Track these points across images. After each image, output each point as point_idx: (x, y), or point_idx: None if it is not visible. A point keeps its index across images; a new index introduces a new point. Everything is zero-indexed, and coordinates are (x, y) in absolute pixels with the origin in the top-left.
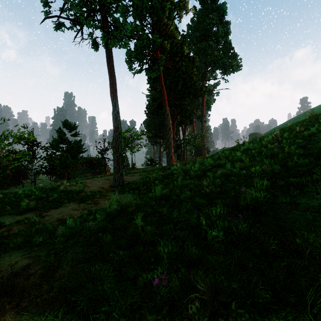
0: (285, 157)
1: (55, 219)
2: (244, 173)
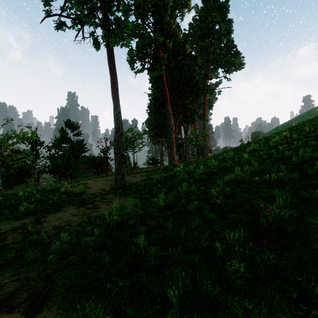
0: (299, 161)
1: (53, 227)
2: (256, 180)
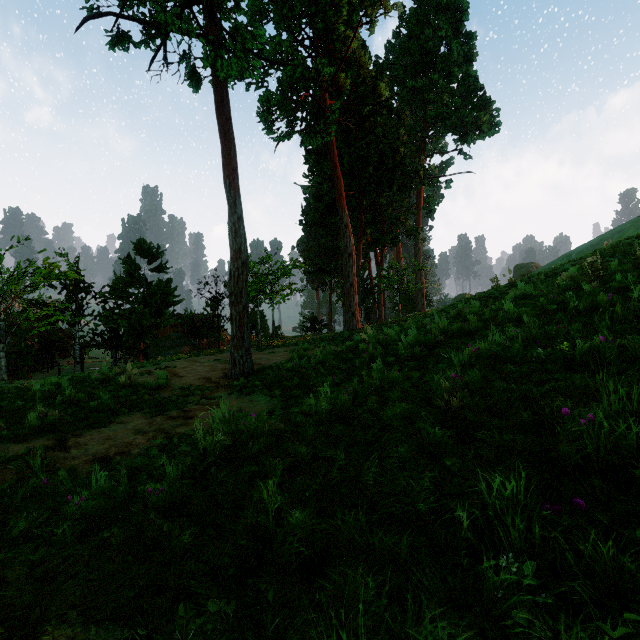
0: (632, 315)
1: (90, 458)
2: (538, 354)
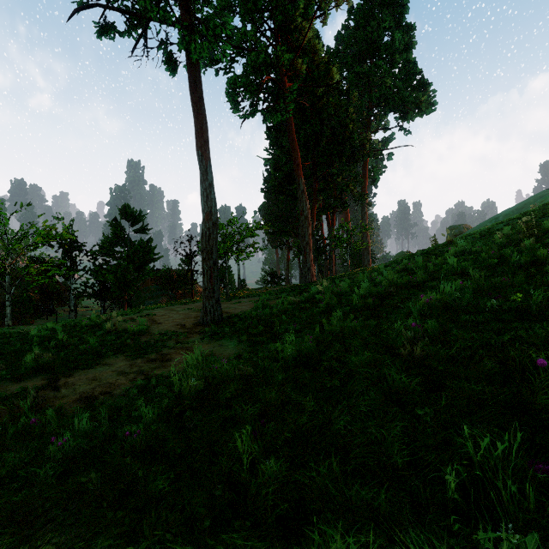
0: None
1: (77, 397)
2: (491, 304)
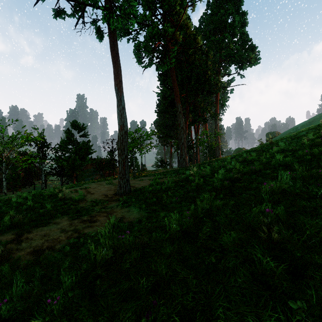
0: None
1: (31, 250)
2: (320, 193)
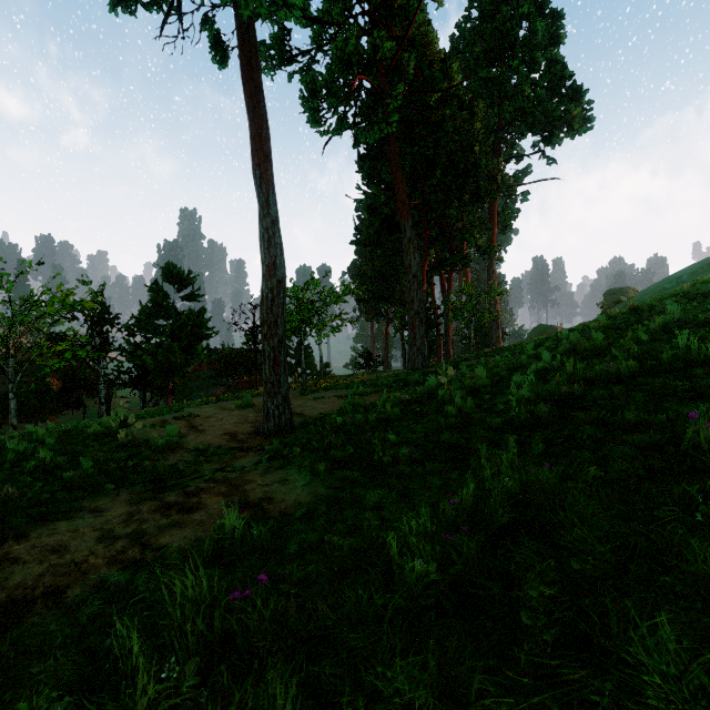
0: None
1: None
2: None
